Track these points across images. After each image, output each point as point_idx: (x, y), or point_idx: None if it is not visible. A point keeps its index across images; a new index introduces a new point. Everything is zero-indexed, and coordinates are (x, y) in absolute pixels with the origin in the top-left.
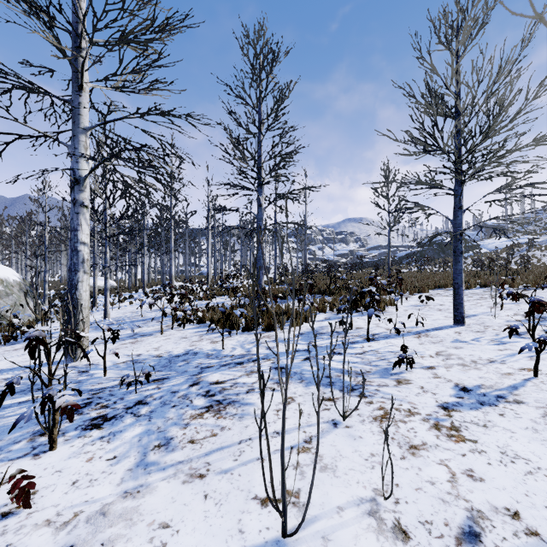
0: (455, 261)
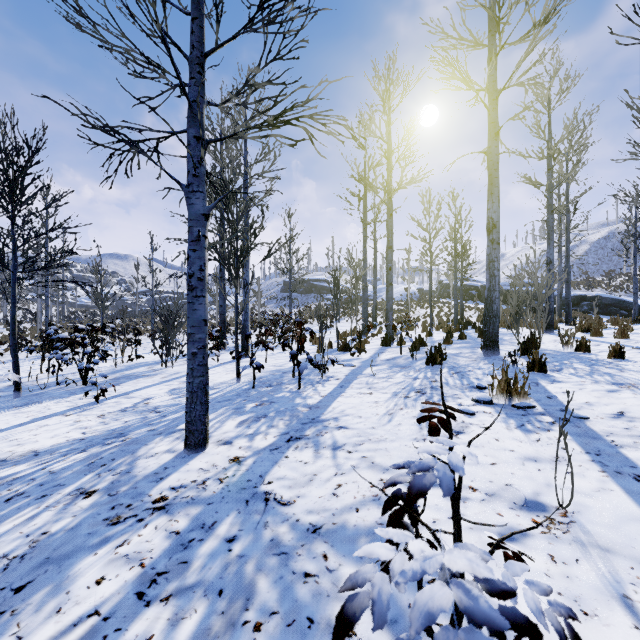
0: (152, 321)
